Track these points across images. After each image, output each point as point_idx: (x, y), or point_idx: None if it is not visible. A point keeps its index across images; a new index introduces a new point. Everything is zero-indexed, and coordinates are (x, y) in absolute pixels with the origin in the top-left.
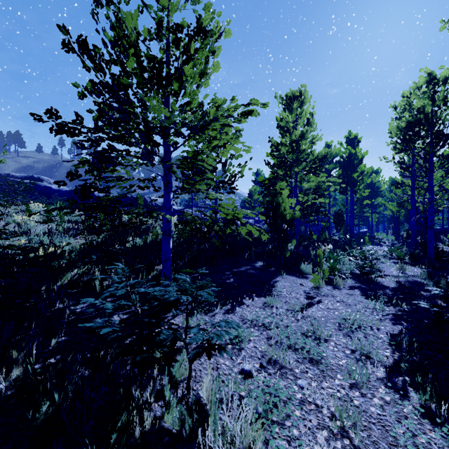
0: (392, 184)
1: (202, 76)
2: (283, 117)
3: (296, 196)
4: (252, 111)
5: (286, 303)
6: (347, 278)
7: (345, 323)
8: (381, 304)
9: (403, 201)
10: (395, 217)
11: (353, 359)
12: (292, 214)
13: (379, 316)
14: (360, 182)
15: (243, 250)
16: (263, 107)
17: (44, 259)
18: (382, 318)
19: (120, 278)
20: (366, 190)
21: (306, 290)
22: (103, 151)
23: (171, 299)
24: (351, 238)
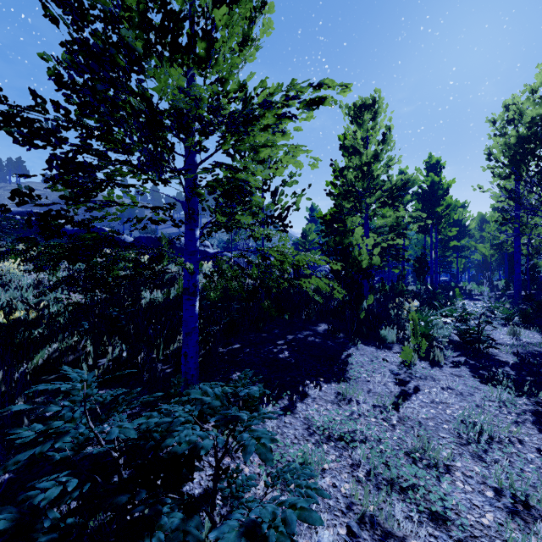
0: (481, 221)
1: (245, 43)
2: (350, 133)
3: (367, 236)
4: (324, 97)
5: (370, 393)
6: (445, 348)
7: (468, 432)
8: (507, 393)
9: (500, 243)
10: (487, 263)
11: (504, 511)
12: (369, 260)
13: (512, 415)
14: (445, 219)
15: (300, 308)
16: (342, 92)
17: (6, 330)
18: (518, 419)
19: (71, 403)
20: (453, 228)
21: (394, 369)
22: (73, 154)
23: (179, 449)
24: (435, 289)
